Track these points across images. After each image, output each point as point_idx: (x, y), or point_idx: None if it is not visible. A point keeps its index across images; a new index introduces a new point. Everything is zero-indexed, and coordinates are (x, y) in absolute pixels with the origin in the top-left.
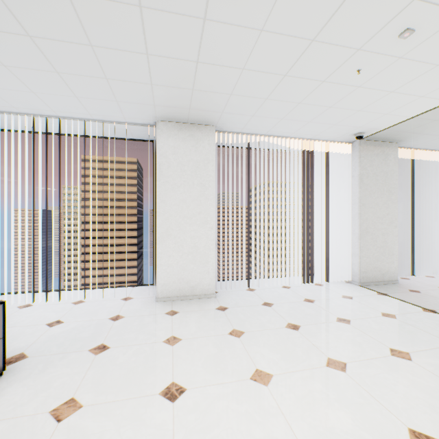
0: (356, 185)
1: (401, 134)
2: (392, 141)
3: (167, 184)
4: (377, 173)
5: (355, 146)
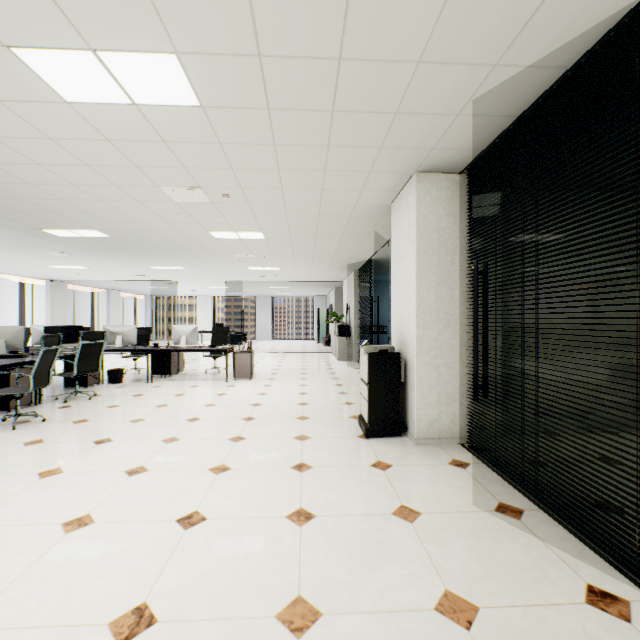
0: (49, 303)
1: (72, 281)
2: (66, 282)
3: None
4: (60, 297)
5: (49, 282)
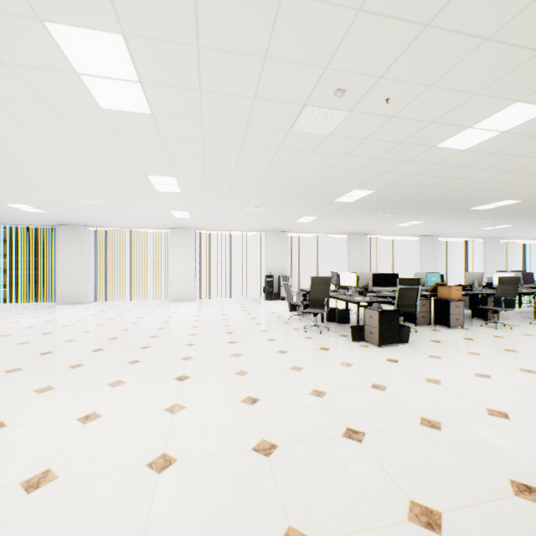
0: None
1: None
2: None
3: (488, 257)
4: None
5: None
